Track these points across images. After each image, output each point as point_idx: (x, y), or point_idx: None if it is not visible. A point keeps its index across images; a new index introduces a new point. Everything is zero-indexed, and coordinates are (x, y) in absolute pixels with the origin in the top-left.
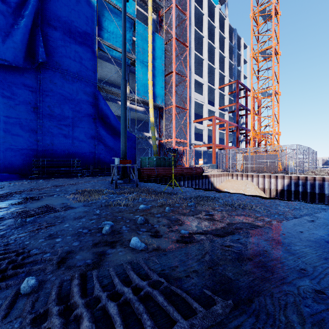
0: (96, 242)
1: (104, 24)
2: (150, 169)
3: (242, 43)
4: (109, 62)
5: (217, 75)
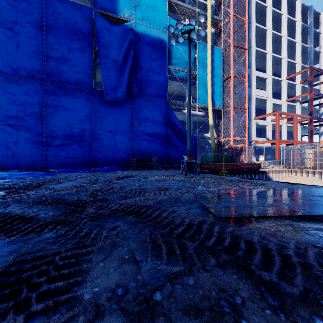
0: (186, 187)
1: (172, 53)
2: (209, 164)
3: (322, 18)
4: (176, 80)
5: (285, 65)
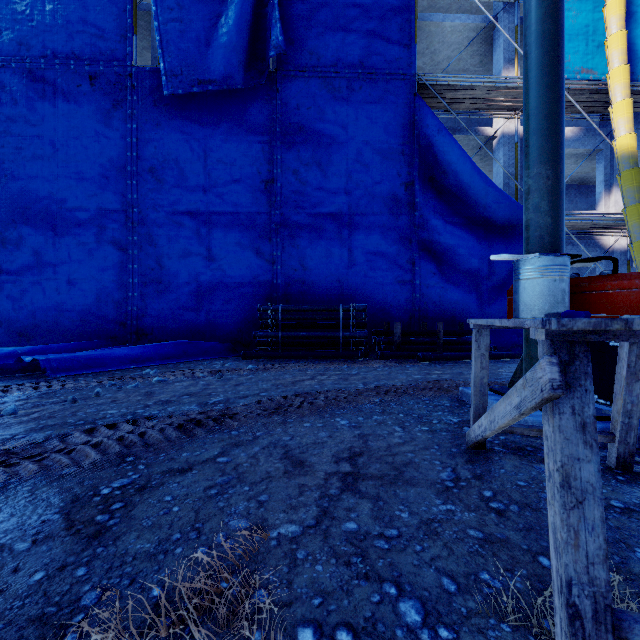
0: None
1: None
2: None
3: None
4: (453, 19)
5: None
